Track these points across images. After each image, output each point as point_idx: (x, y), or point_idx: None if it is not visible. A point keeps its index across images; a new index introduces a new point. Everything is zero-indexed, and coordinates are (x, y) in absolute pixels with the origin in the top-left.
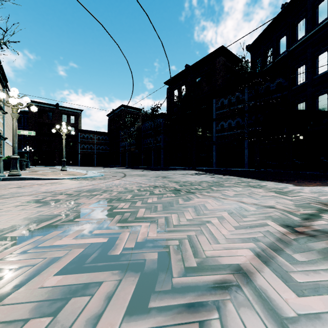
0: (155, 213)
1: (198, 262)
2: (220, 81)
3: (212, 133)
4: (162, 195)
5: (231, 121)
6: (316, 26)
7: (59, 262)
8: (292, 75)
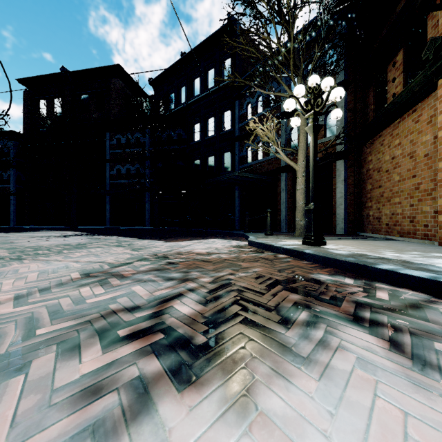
0: None
1: None
2: (117, 110)
3: (105, 178)
4: None
5: (131, 166)
6: (207, 90)
7: None
8: (191, 130)
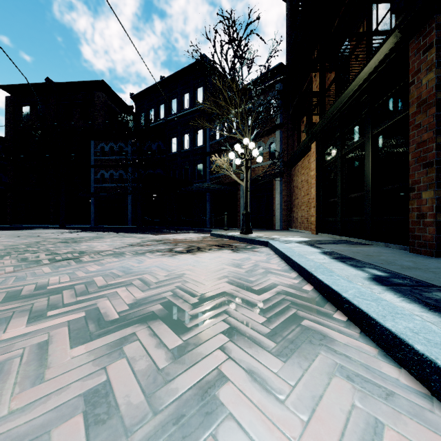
0: (62, 248)
1: (95, 251)
2: (100, 121)
3: (89, 182)
4: (54, 244)
5: (114, 172)
6: (183, 110)
7: (40, 256)
8: (169, 143)
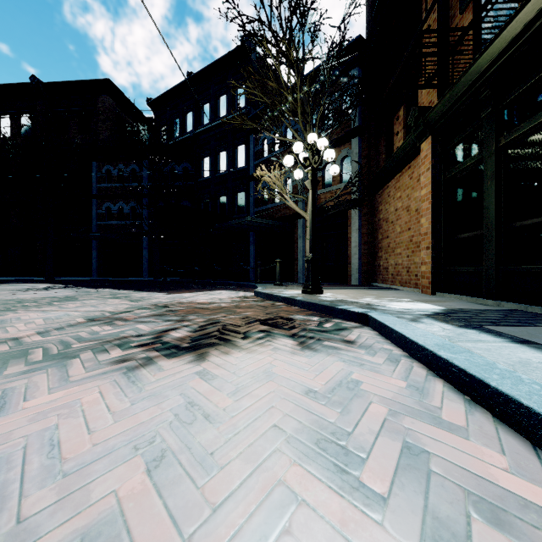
0: None
1: None
2: (106, 135)
3: (91, 218)
4: None
5: (124, 204)
6: (218, 119)
7: None
8: (199, 164)
